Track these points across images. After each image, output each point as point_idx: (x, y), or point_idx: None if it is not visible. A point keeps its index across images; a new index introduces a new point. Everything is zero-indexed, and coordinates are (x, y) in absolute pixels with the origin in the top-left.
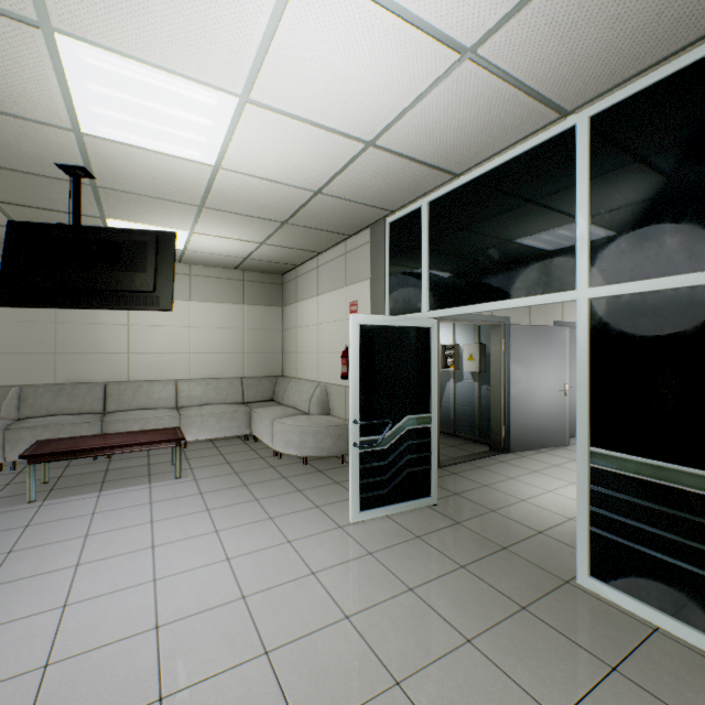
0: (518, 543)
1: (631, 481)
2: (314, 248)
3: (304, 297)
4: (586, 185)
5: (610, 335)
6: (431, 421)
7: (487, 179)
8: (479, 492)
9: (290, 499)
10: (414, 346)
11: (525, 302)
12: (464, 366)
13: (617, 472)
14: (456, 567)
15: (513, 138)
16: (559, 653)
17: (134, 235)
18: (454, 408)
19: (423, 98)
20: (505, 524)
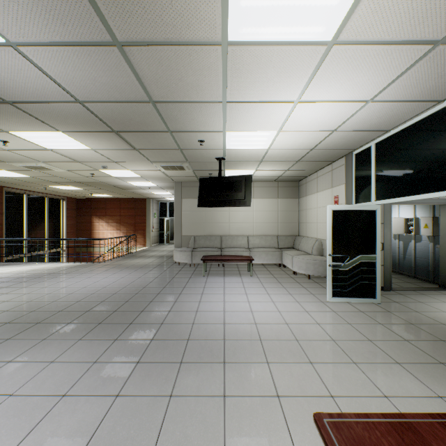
0: (422, 324)
1: None
2: (314, 168)
3: (310, 193)
4: None
5: None
6: (375, 259)
7: (404, 131)
8: (412, 304)
9: (299, 289)
10: (364, 219)
11: (423, 196)
12: (420, 232)
13: None
14: (377, 323)
15: (414, 114)
16: (413, 353)
17: (237, 178)
18: (414, 259)
19: (354, 114)
20: (419, 317)
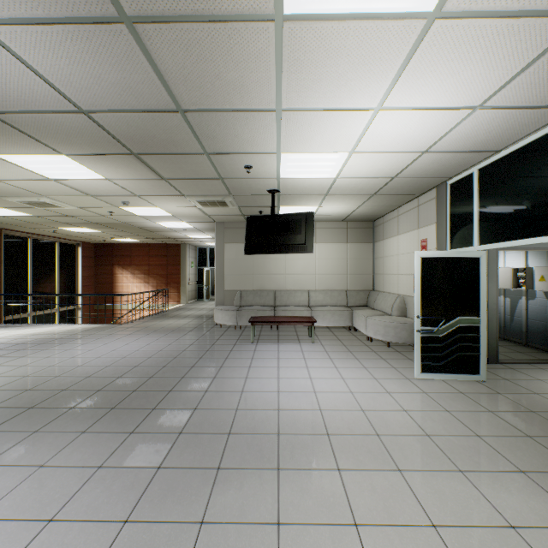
0: (547, 412)
1: None
2: (395, 204)
3: (388, 237)
4: None
5: None
6: (479, 322)
7: (521, 151)
8: (529, 382)
9: (376, 361)
10: (464, 270)
11: None
12: (534, 286)
13: None
14: (484, 410)
15: (536, 126)
16: (542, 456)
17: (295, 216)
18: (525, 321)
19: (454, 128)
20: (542, 401)
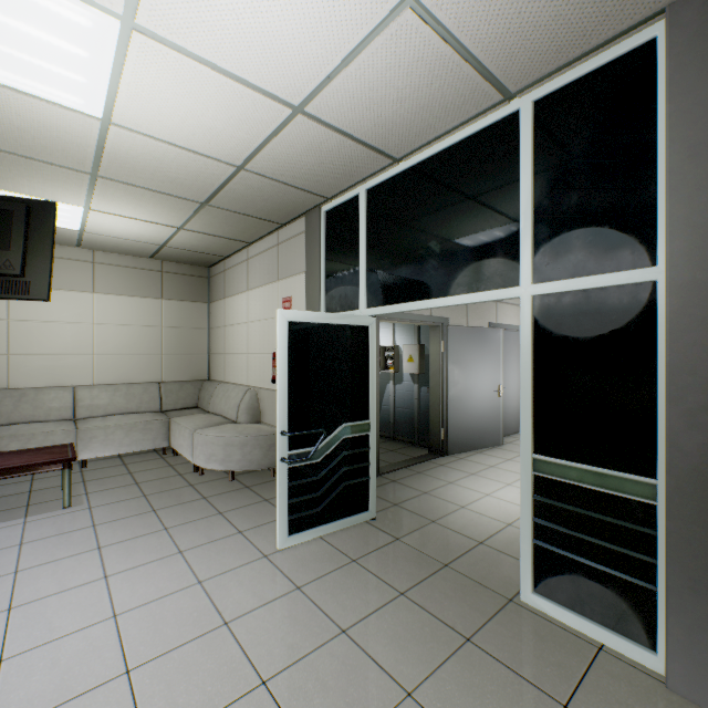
0: (460, 558)
1: (575, 490)
2: (243, 237)
3: (233, 293)
4: (530, 174)
5: (554, 335)
6: (369, 428)
7: (428, 165)
8: (419, 501)
9: (208, 525)
10: (351, 346)
11: (468, 299)
12: (404, 367)
13: (561, 480)
14: (395, 596)
15: (456, 120)
16: (508, 696)
17: None
18: (394, 410)
19: (358, 55)
20: (446, 537)
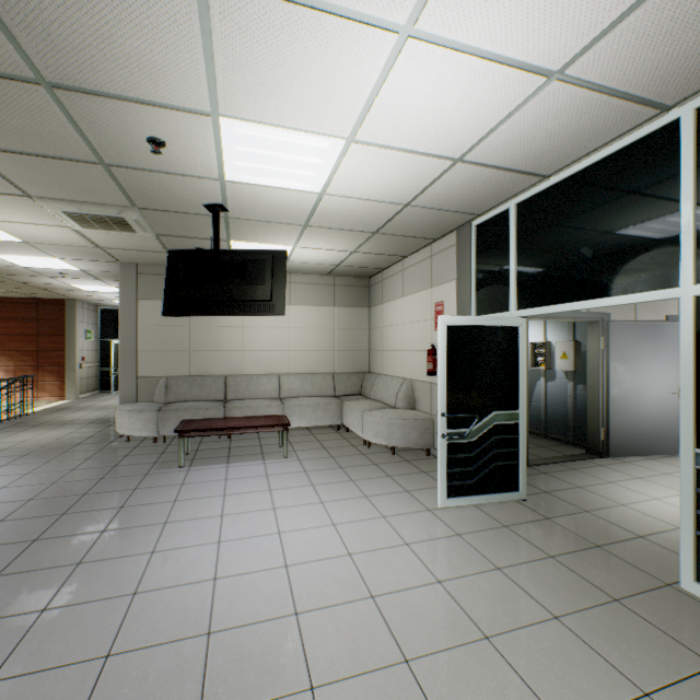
0: (613, 543)
1: None
2: (400, 253)
3: (390, 299)
4: (691, 179)
5: None
6: (518, 418)
7: (579, 178)
8: (572, 493)
9: (381, 482)
10: (501, 344)
11: (621, 300)
12: (556, 364)
13: None
14: (544, 556)
15: (607, 137)
16: (652, 643)
17: (256, 254)
18: (545, 408)
19: (510, 117)
20: (599, 525)
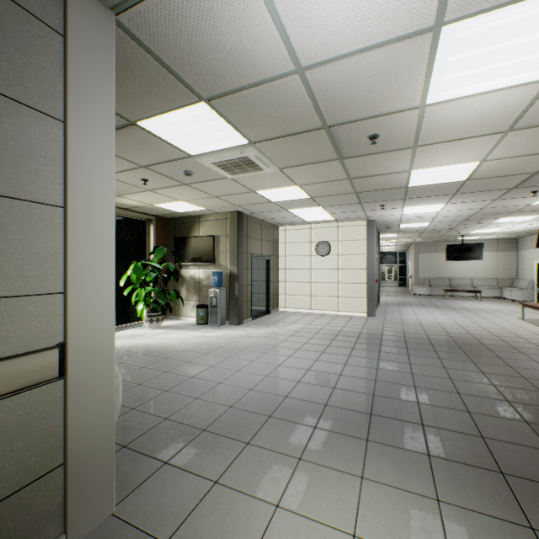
0: None
1: None
2: (528, 234)
3: (526, 249)
4: None
5: None
6: None
7: None
8: None
9: (516, 305)
10: None
11: None
12: None
13: None
14: None
15: None
16: None
17: (473, 245)
18: None
19: None
20: None
